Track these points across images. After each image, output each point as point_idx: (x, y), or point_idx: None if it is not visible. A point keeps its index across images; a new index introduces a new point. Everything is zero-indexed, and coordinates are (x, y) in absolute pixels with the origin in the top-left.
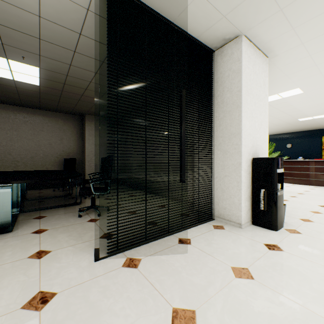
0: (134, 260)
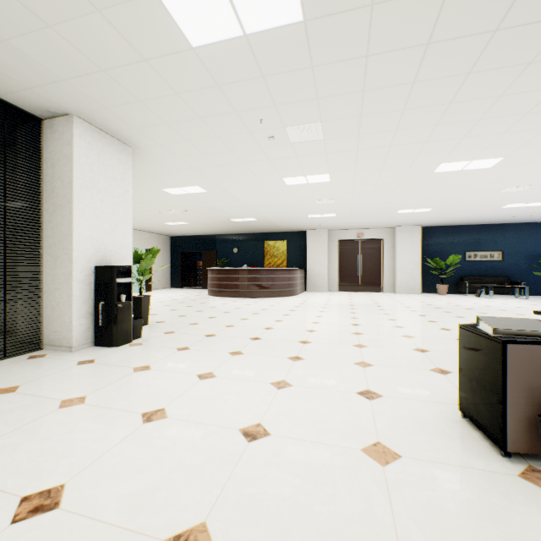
0: None
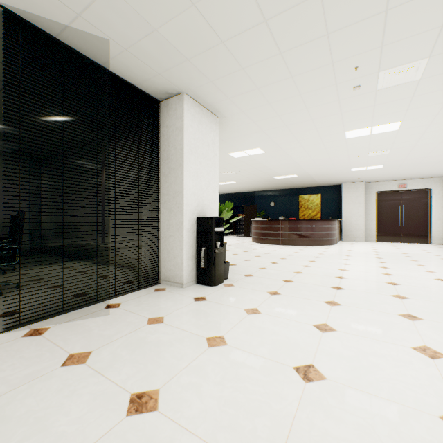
0: (40, 329)
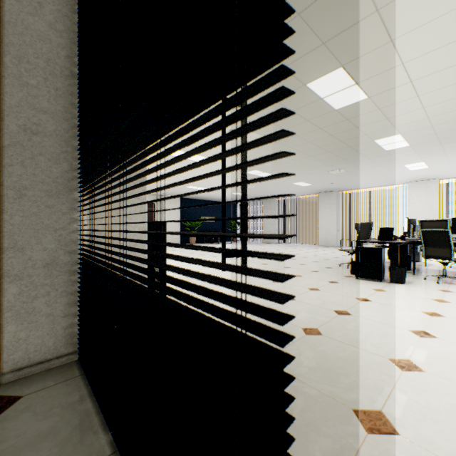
0: None
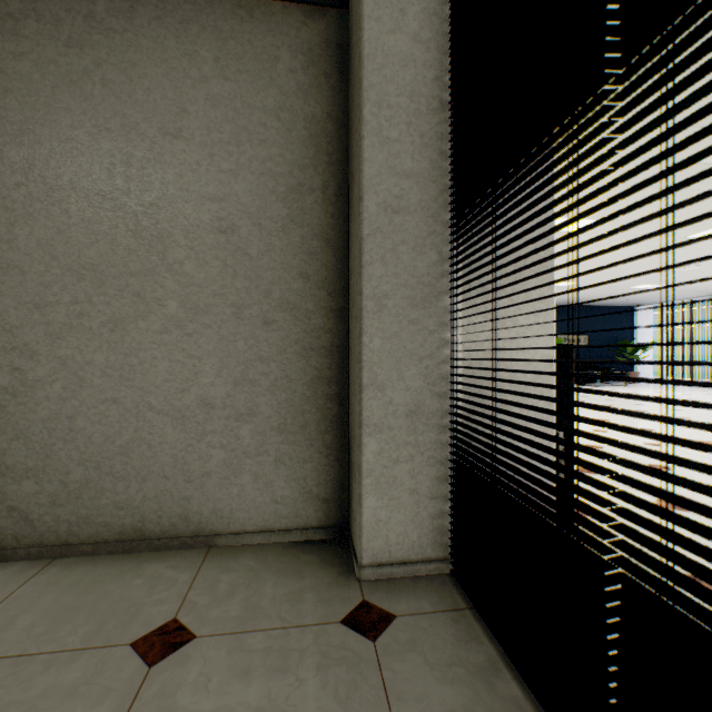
0: None
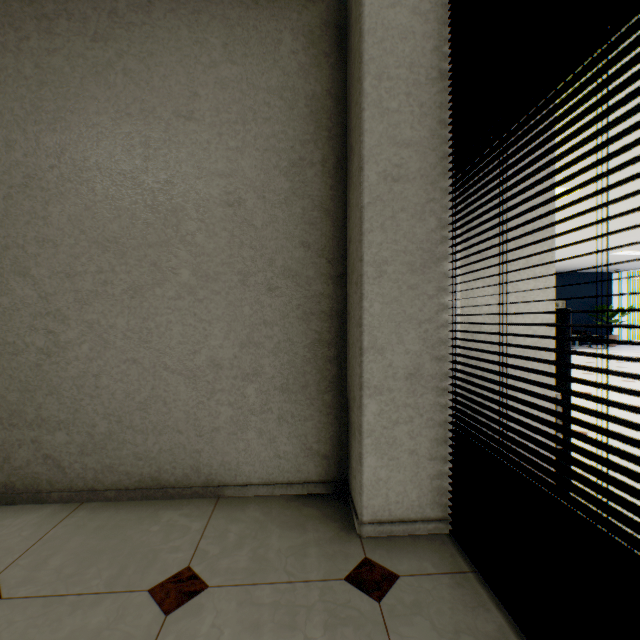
0: None
